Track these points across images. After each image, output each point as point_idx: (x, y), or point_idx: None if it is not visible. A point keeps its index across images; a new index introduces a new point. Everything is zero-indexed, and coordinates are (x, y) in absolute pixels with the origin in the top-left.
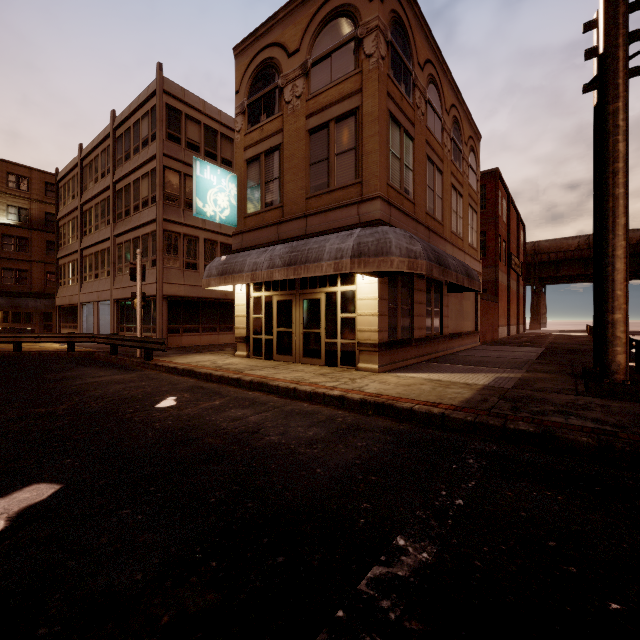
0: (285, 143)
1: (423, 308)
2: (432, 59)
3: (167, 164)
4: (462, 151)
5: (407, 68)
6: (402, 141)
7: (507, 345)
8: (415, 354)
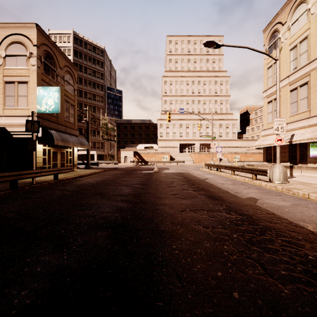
0: None
1: None
2: None
3: None
4: None
5: None
6: None
7: None
8: None
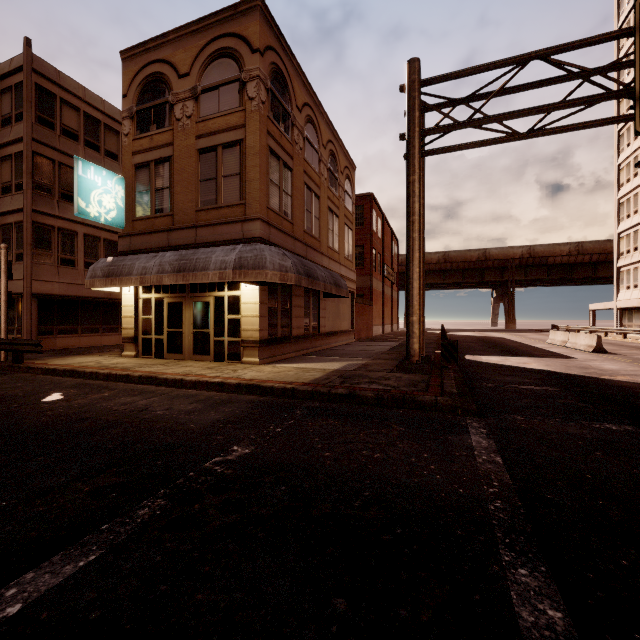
0: (176, 156)
1: (301, 311)
2: (310, 102)
3: (37, 150)
4: (338, 179)
5: (286, 110)
6: (281, 171)
7: (375, 341)
8: (294, 349)
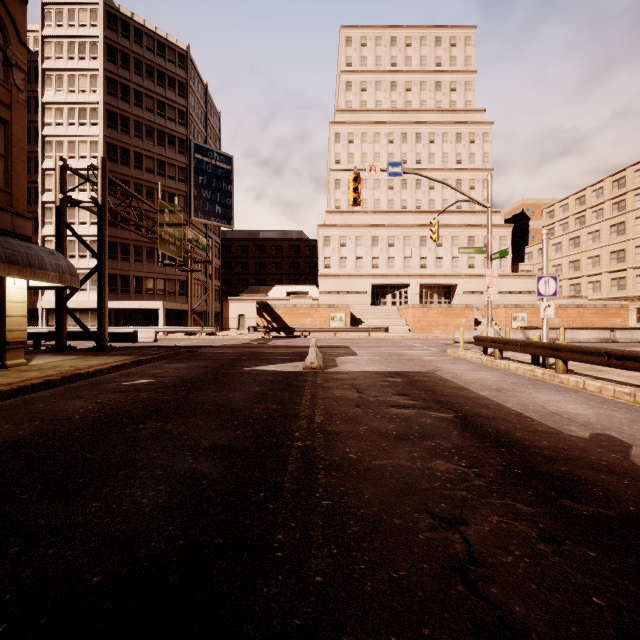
0: None
1: None
2: None
3: None
4: None
5: None
6: None
7: None
8: None
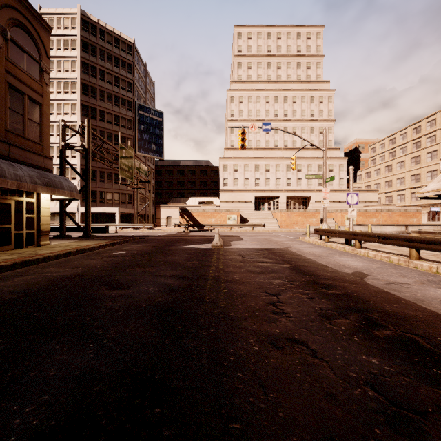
0: None
1: None
2: None
3: None
4: None
5: None
6: None
7: None
8: None
